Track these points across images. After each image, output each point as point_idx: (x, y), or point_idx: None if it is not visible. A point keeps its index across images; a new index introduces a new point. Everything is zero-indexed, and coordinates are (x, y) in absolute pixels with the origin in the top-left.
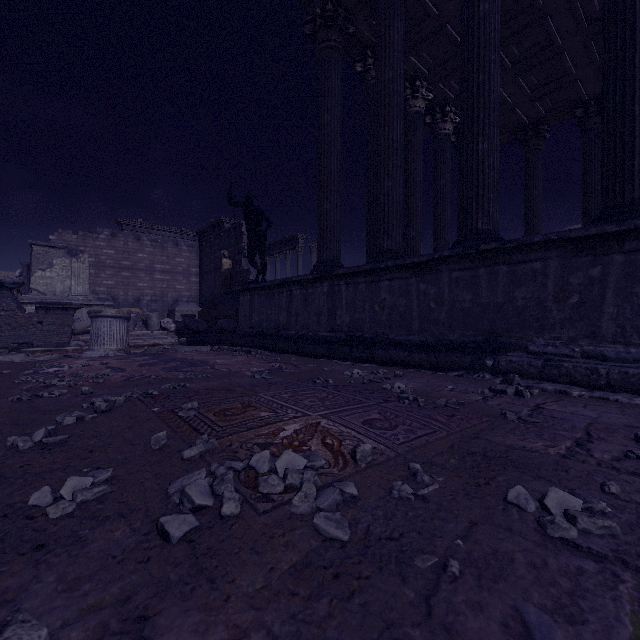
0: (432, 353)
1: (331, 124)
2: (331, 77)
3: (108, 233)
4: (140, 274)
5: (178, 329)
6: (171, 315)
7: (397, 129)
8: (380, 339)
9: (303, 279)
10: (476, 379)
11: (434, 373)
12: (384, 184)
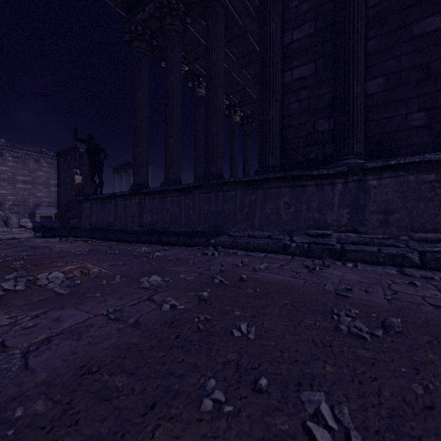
0: (188, 237)
1: (141, 99)
2: (141, 70)
3: None
4: (2, 183)
5: (35, 227)
6: (32, 216)
7: (177, 110)
8: (166, 231)
9: (123, 194)
10: (204, 250)
11: (187, 248)
12: (169, 141)
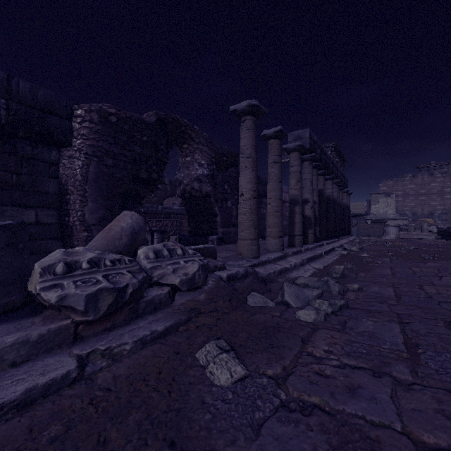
0: None
1: None
2: None
3: (410, 176)
4: (432, 197)
5: (438, 232)
6: None
7: None
8: None
9: None
10: None
11: None
12: None
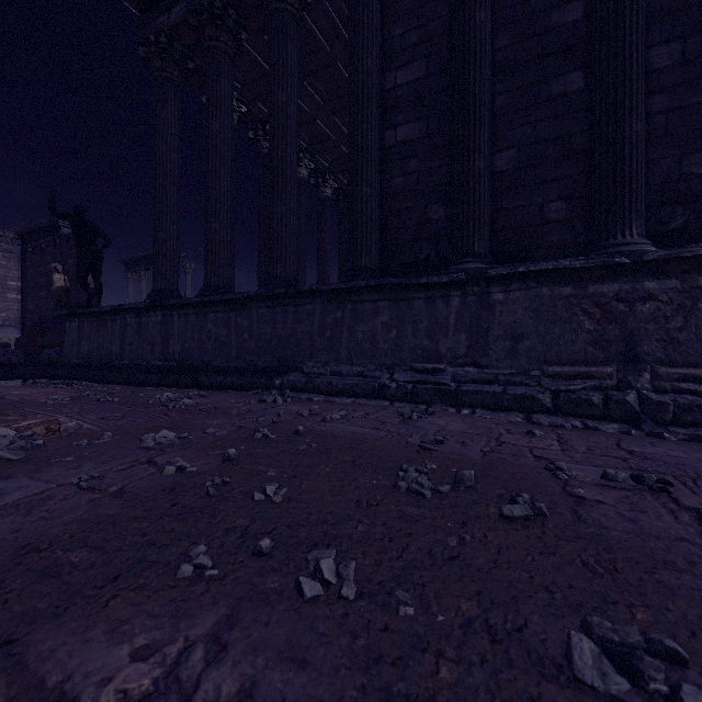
0: (241, 376)
1: (167, 154)
2: (167, 108)
3: None
4: None
5: None
6: None
7: (224, 176)
8: (207, 366)
9: (136, 307)
10: (265, 395)
11: (237, 392)
12: (212, 225)
